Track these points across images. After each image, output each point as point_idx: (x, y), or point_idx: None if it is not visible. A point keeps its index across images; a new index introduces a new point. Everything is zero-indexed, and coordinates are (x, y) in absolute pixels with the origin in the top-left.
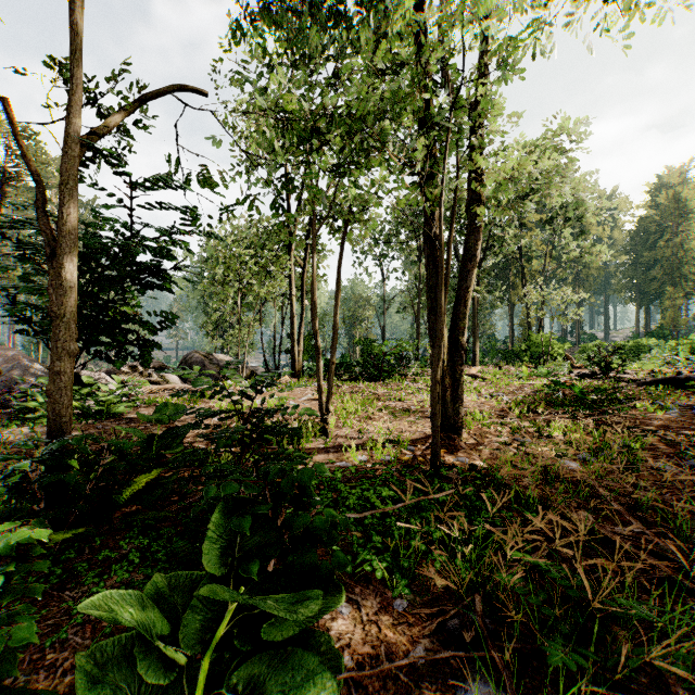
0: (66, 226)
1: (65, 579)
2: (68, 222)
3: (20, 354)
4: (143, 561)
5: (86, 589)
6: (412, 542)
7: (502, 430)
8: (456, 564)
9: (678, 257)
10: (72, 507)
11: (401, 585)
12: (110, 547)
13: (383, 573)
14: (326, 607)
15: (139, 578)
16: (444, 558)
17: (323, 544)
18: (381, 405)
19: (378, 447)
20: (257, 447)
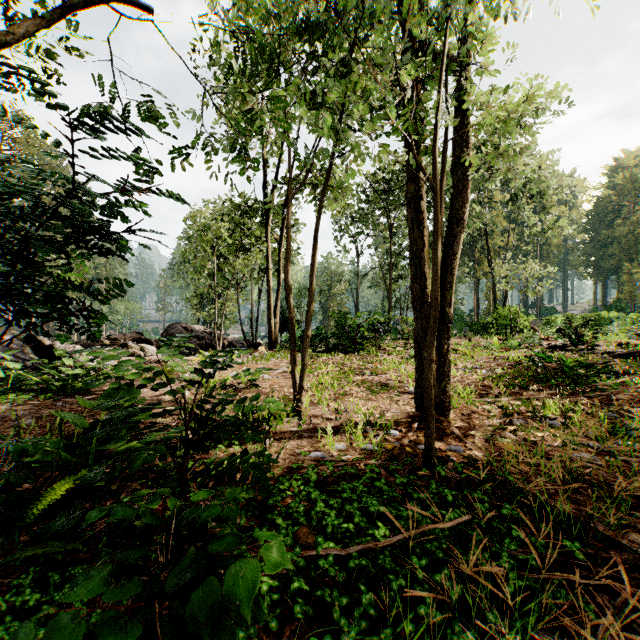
0: None
1: None
2: None
3: None
4: None
5: None
6: (421, 608)
7: (490, 409)
8: None
9: (634, 235)
10: None
11: None
12: None
13: None
14: None
15: None
16: (471, 637)
17: None
18: (358, 380)
19: (358, 434)
20: (205, 451)
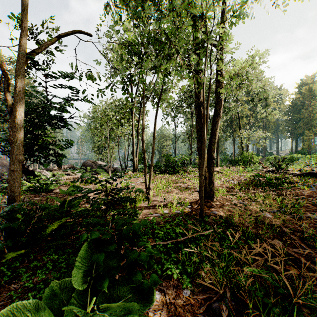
0: (17, 97)
1: (13, 277)
2: (18, 94)
3: (5, 161)
4: (54, 267)
5: (23, 283)
6: (192, 257)
7: (232, 197)
8: (215, 270)
9: (310, 117)
10: (18, 239)
11: (186, 282)
12: (38, 259)
13: (177, 274)
14: (146, 306)
15: (51, 277)
16: (208, 266)
17: (145, 269)
18: (175, 185)
19: (173, 206)
20: (114, 208)
